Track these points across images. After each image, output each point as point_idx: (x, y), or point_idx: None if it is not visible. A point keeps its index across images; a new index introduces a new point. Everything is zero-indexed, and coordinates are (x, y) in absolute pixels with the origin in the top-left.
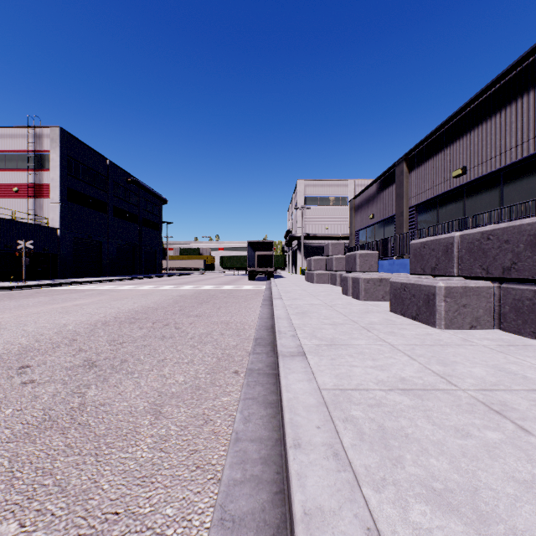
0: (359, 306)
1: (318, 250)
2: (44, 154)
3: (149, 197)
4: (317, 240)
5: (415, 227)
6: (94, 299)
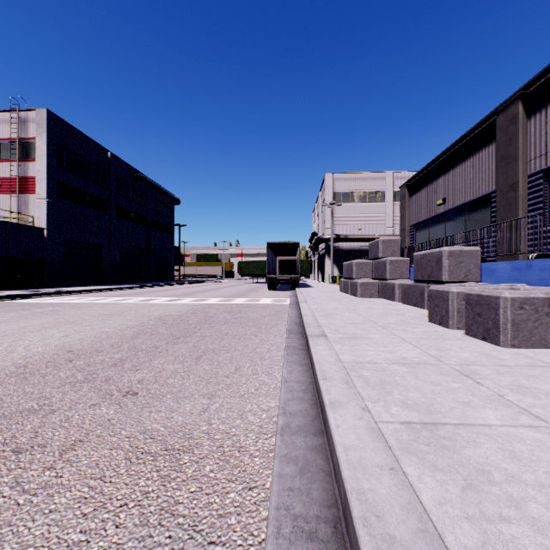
0: (544, 375)
1: (350, 255)
2: (30, 142)
3: (159, 196)
4: (349, 243)
5: (545, 206)
6: (18, 324)
